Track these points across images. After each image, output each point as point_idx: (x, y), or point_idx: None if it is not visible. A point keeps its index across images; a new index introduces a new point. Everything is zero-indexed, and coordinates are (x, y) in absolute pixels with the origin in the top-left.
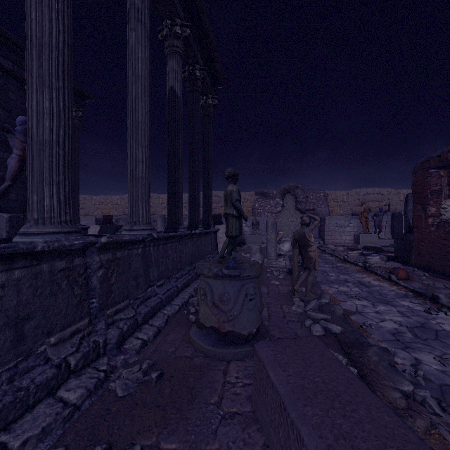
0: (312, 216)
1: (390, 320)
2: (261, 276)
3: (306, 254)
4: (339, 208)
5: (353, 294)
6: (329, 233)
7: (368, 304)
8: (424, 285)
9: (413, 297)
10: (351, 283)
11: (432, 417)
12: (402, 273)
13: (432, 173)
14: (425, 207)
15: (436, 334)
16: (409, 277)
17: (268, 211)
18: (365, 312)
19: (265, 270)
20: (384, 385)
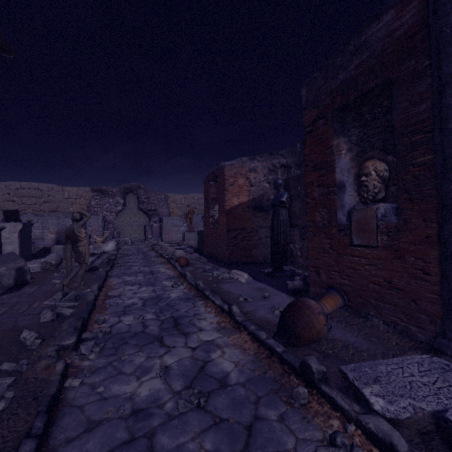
0: (83, 212)
1: (137, 297)
2: (46, 277)
3: (76, 249)
4: (179, 210)
5: (131, 282)
6: (166, 232)
7: (136, 287)
8: (194, 268)
9: (177, 277)
10: (143, 273)
11: (75, 357)
12: (183, 261)
13: (212, 184)
14: (209, 210)
15: (159, 300)
16: (189, 263)
17: (108, 210)
18: (124, 294)
19: (59, 270)
20: (50, 345)
